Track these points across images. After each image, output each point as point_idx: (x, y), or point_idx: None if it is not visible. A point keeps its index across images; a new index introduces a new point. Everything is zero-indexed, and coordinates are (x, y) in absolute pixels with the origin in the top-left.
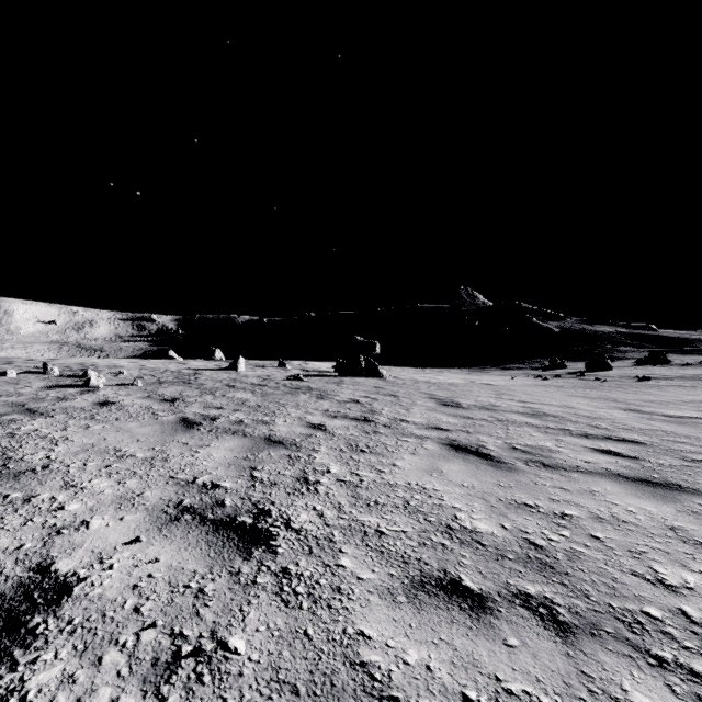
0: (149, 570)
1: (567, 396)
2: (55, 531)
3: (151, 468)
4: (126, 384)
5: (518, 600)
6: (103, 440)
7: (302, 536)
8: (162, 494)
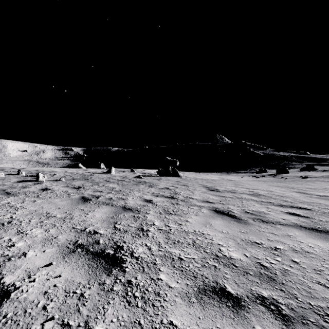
0: (55, 282)
1: (269, 186)
2: (7, 258)
3: (63, 223)
4: (57, 180)
5: (258, 300)
6: (41, 208)
7: (139, 261)
8: (67, 237)
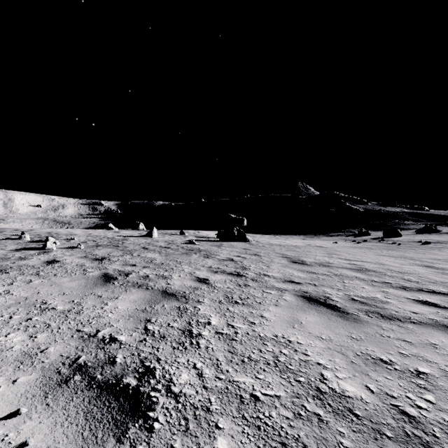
0: None
1: (377, 255)
2: None
3: (64, 321)
4: (73, 247)
5: None
6: (36, 293)
7: (180, 404)
8: (64, 349)
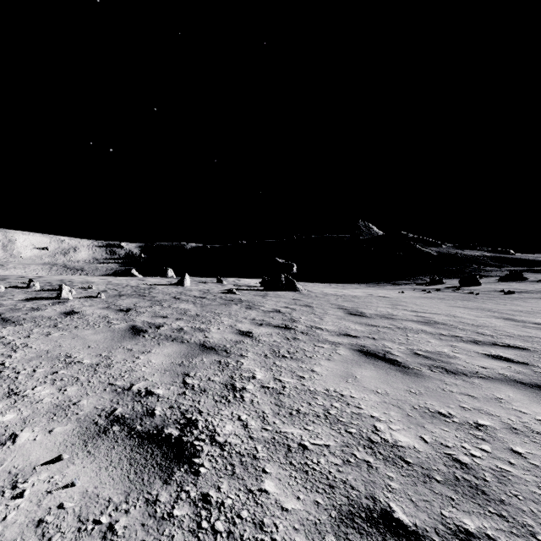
0: (61, 499)
1: (450, 307)
2: None
3: (94, 375)
4: (92, 296)
5: None
6: (58, 346)
7: (225, 452)
8: (97, 402)
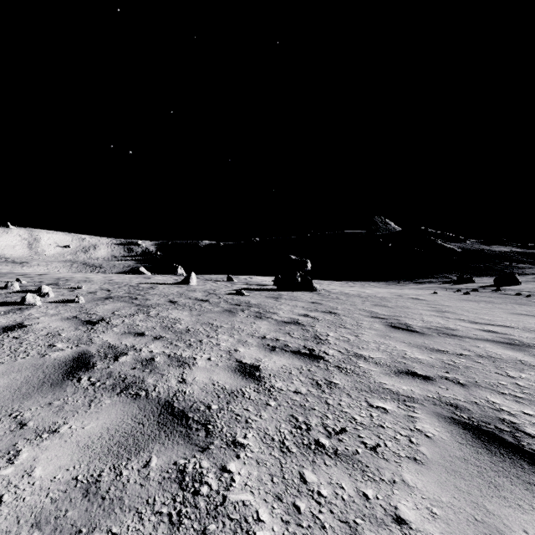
0: None
1: (513, 314)
2: None
3: None
4: (70, 300)
5: None
6: None
7: None
8: None
